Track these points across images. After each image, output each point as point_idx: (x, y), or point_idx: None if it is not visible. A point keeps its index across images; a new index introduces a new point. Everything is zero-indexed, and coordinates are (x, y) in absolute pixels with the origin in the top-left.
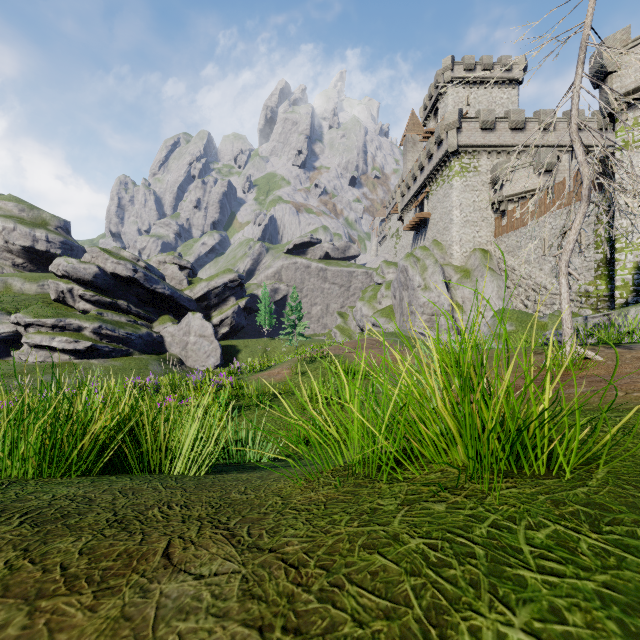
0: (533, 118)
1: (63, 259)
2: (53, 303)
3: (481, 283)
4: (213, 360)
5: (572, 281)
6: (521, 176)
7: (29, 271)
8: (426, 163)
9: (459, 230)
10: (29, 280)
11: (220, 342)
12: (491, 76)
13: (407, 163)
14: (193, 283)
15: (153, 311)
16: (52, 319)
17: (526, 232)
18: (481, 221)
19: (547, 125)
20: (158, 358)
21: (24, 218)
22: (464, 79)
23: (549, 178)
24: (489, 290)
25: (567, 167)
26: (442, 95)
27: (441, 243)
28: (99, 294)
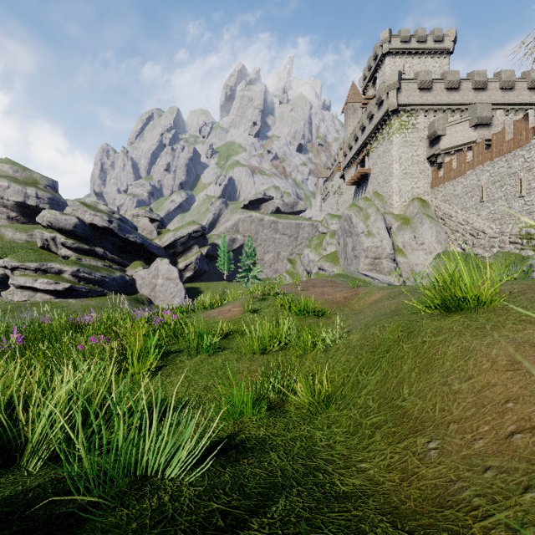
0: (467, 79)
1: (47, 211)
2: (39, 250)
3: (420, 229)
4: (178, 300)
5: (512, 224)
6: (457, 130)
7: (22, 223)
8: (367, 124)
9: (398, 182)
10: (20, 230)
11: (185, 284)
12: (425, 47)
13: (348, 128)
14: (162, 233)
15: (126, 257)
16: (35, 263)
17: (463, 181)
18: (419, 173)
19: (480, 85)
20: (129, 298)
21: (18, 178)
22: (400, 50)
23: (484, 131)
24: (428, 235)
25: (501, 121)
26: (380, 65)
27: (381, 194)
28: (79, 242)
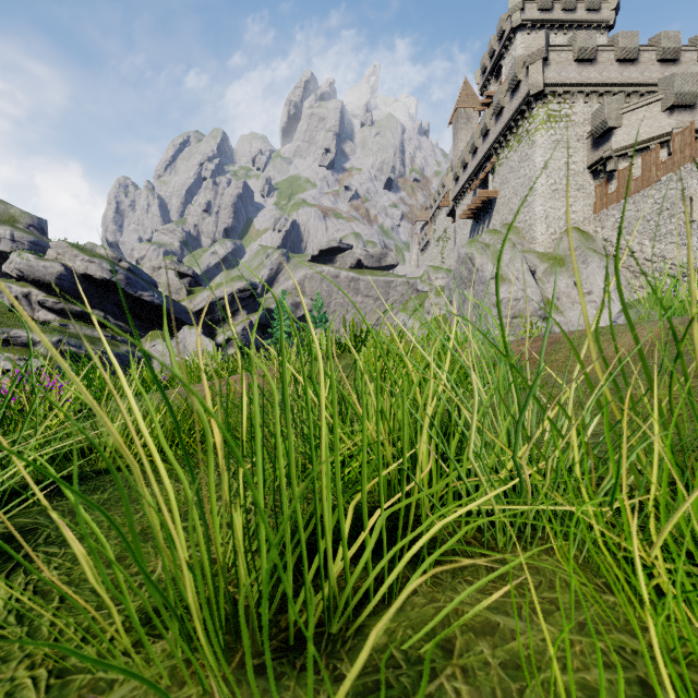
0: (649, 46)
1: (16, 254)
2: (7, 313)
3: (584, 271)
4: None
5: None
6: (640, 118)
7: None
8: (492, 124)
9: (545, 203)
10: None
11: None
12: (573, 18)
13: (459, 143)
14: (194, 293)
15: (140, 325)
16: None
17: (654, 194)
18: (576, 190)
19: (670, 54)
20: None
21: None
22: (538, 22)
23: (685, 117)
24: (599, 279)
25: None
26: (508, 46)
27: (516, 226)
28: (65, 301)
